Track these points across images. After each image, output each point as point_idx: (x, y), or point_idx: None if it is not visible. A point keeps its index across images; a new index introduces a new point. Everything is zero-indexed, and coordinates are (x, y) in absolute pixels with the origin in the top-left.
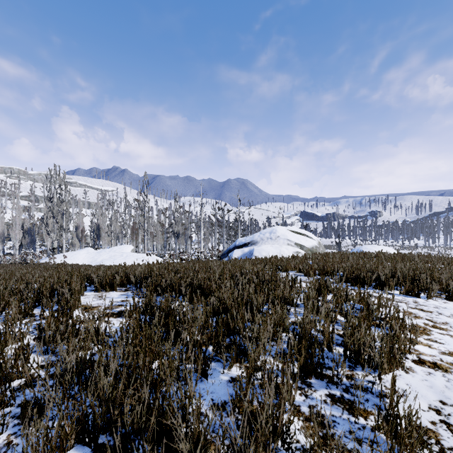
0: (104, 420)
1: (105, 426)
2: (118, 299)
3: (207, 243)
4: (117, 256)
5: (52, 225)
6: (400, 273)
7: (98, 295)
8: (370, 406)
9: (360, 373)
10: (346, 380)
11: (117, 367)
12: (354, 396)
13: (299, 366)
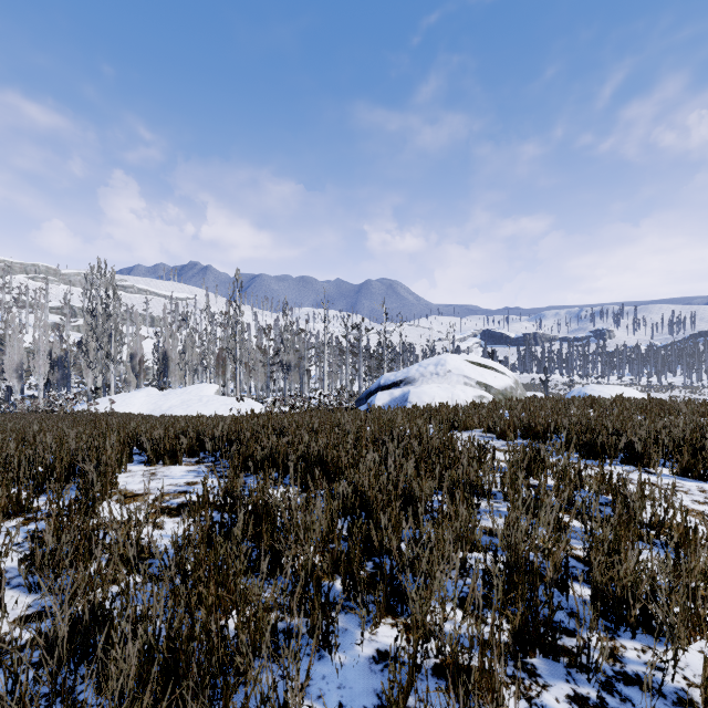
0: None
1: None
2: (182, 479)
3: (334, 380)
4: (194, 401)
5: (95, 352)
6: (667, 437)
7: (149, 471)
8: None
9: (629, 644)
10: (604, 661)
11: (152, 641)
12: (628, 701)
13: (510, 632)
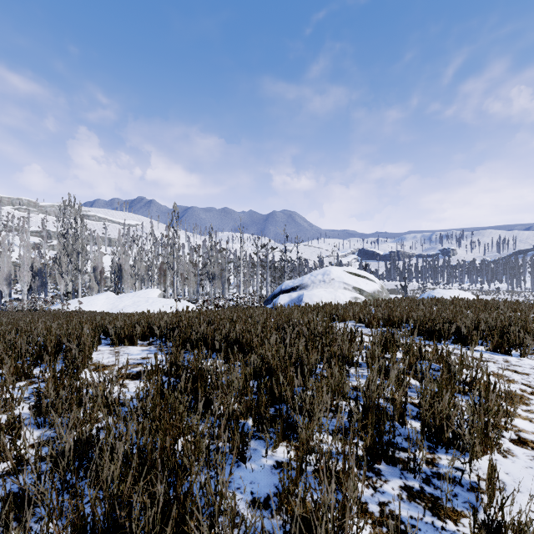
0: (108, 523)
1: (109, 531)
2: (138, 355)
3: (248, 286)
4: (142, 302)
5: (66, 265)
6: (485, 325)
7: (114, 350)
8: (462, 506)
9: (444, 456)
10: (426, 466)
11: (128, 450)
12: (438, 489)
13: (364, 447)
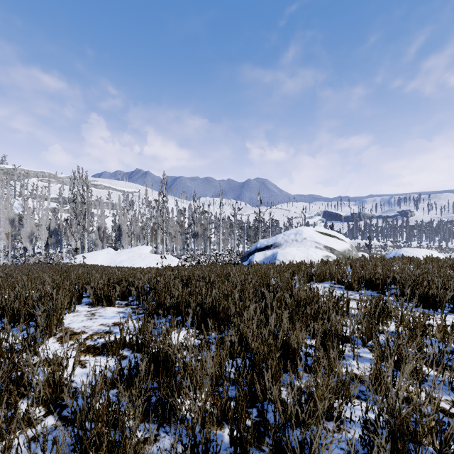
0: None
1: None
2: (111, 319)
3: (226, 244)
4: (136, 257)
5: (76, 226)
6: None
7: (91, 312)
8: None
9: None
10: None
11: None
12: None
13: None
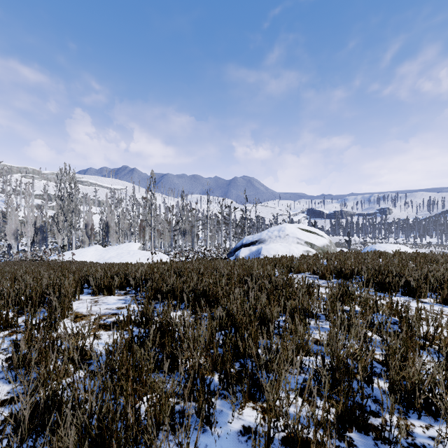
0: None
1: None
2: (114, 305)
3: (214, 240)
4: (124, 254)
5: (63, 223)
6: (432, 278)
7: (94, 300)
8: None
9: (417, 423)
10: (400, 435)
11: (87, 422)
12: None
13: (334, 414)
